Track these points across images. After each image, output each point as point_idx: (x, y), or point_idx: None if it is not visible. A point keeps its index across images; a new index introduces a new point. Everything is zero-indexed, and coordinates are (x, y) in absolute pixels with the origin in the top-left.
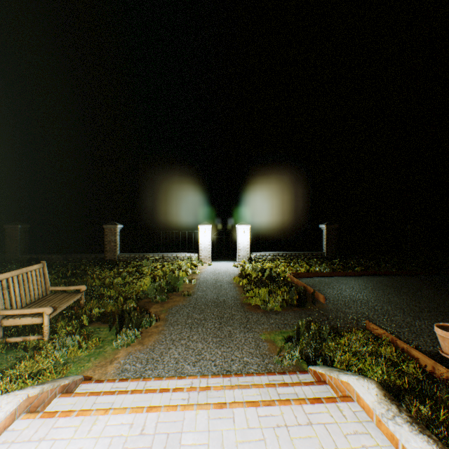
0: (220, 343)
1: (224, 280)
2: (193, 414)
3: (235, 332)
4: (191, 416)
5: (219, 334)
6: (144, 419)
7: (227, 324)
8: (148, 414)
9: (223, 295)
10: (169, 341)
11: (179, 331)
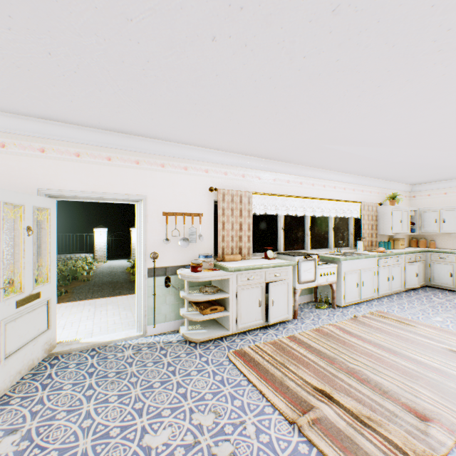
0: (114, 295)
1: (119, 270)
2: (101, 299)
3: (123, 291)
4: (99, 299)
5: (113, 293)
6: (79, 302)
7: (119, 289)
8: (80, 301)
9: (117, 278)
10: (79, 299)
11: (85, 295)
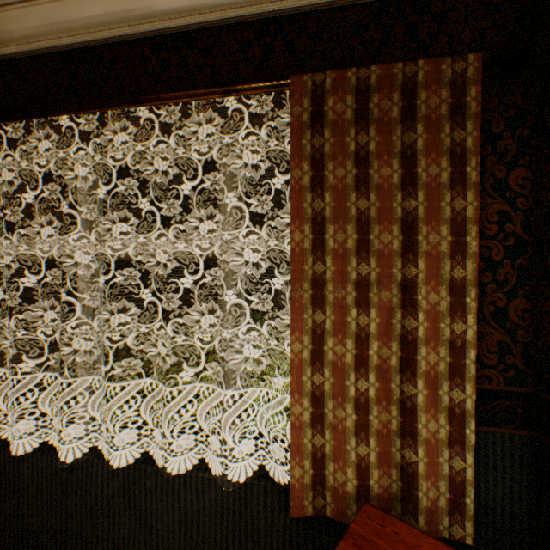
0: None
1: None
2: None
3: None
4: None
5: None
6: None
7: None
8: None
9: None
10: None
11: None
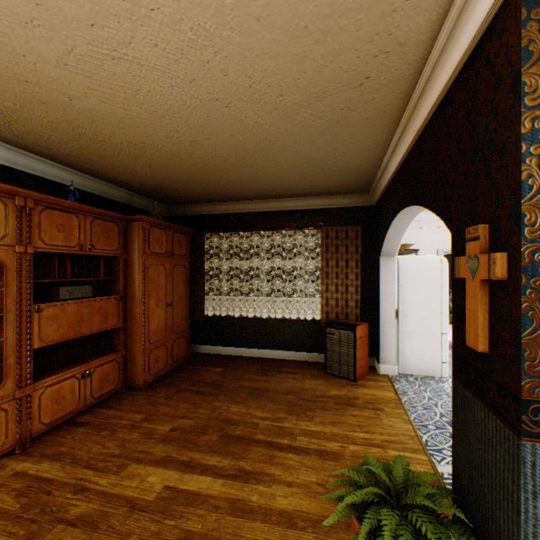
0: None
1: None
2: None
3: None
4: None
5: None
6: None
7: None
8: None
9: None
10: None
11: None
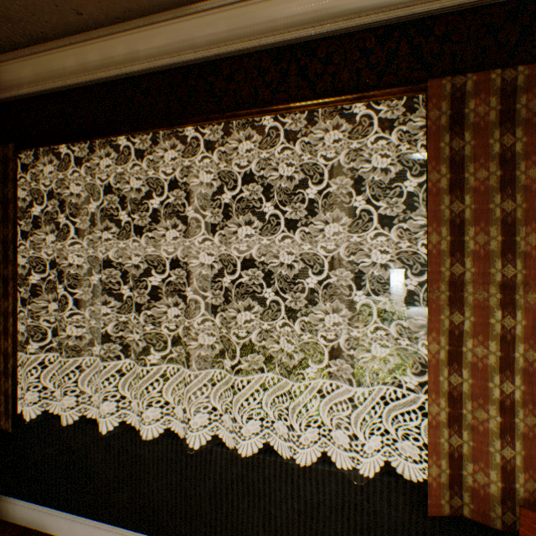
0: None
1: None
2: None
3: None
4: None
5: None
6: None
7: None
8: None
9: None
10: None
11: None
